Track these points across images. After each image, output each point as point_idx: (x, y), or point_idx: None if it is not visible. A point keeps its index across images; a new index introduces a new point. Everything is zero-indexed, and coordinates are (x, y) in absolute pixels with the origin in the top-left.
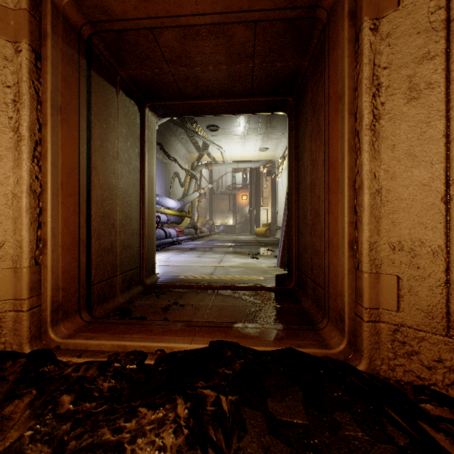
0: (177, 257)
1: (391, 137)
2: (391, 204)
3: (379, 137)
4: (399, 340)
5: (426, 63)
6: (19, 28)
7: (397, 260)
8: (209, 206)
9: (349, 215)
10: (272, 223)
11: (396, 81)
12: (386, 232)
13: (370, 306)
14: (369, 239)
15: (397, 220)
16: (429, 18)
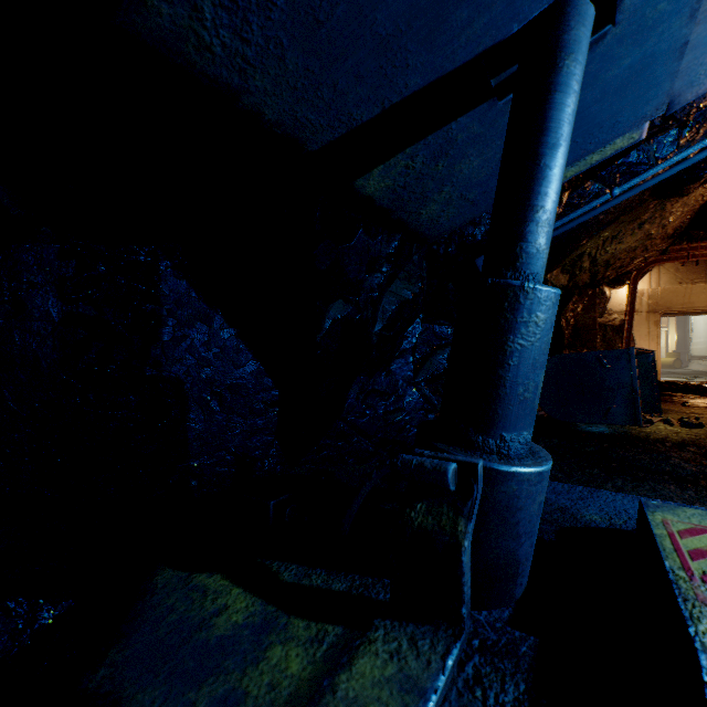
0: None
1: None
2: None
3: None
4: None
5: None
6: (657, 324)
7: None
8: None
9: None
10: (677, 352)
11: None
12: None
13: None
14: None
15: None
16: None
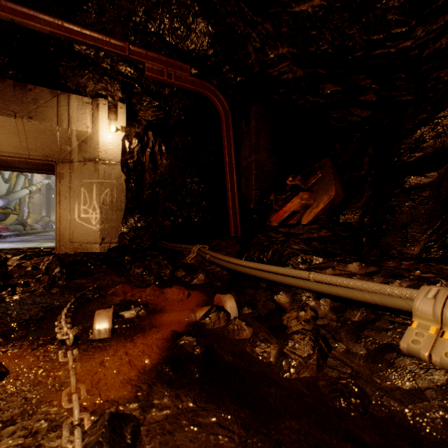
0: (1, 245)
1: (63, 205)
2: (63, 219)
3: (61, 205)
4: (64, 246)
5: (68, 193)
6: None
7: (64, 230)
8: (46, 201)
9: (57, 221)
10: None
11: (64, 194)
12: (62, 224)
13: (59, 240)
14: (59, 226)
15: (64, 222)
16: (68, 185)
